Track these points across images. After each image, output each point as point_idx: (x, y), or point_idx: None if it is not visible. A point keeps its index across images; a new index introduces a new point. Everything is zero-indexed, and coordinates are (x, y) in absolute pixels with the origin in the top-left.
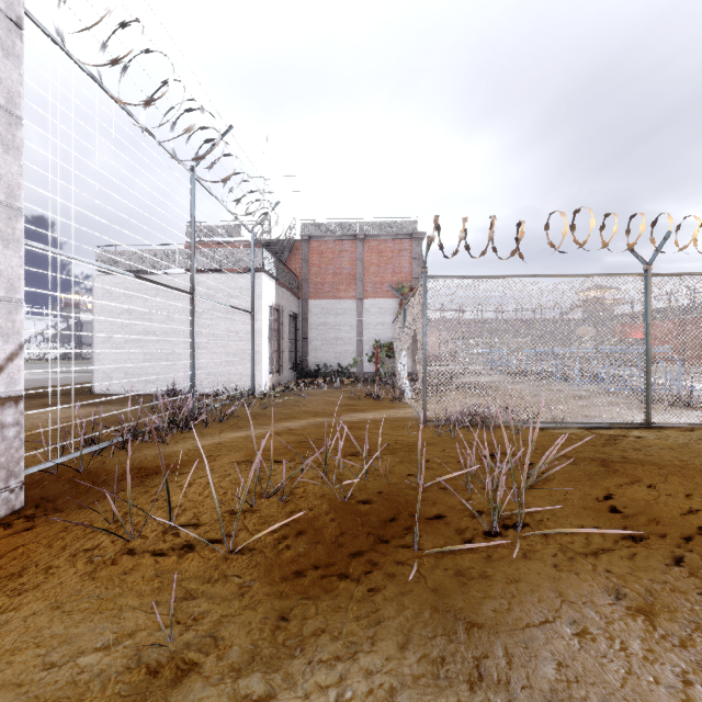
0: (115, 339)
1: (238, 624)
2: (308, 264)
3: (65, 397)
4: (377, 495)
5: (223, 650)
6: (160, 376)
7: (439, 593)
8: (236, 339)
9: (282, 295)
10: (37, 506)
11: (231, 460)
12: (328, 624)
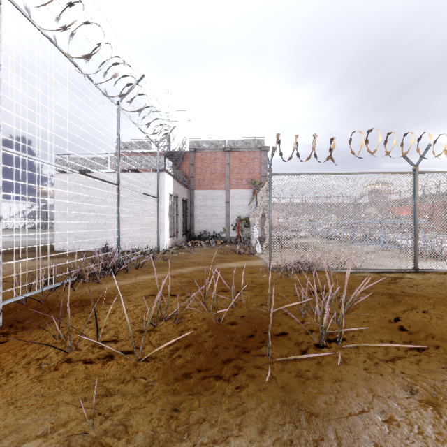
0: (68, 215)
1: (143, 415)
2: (194, 167)
3: (35, 253)
4: (241, 318)
5: (131, 436)
6: (96, 239)
7: (286, 390)
8: (147, 215)
9: (177, 187)
10: (11, 326)
11: (142, 294)
12: (207, 414)
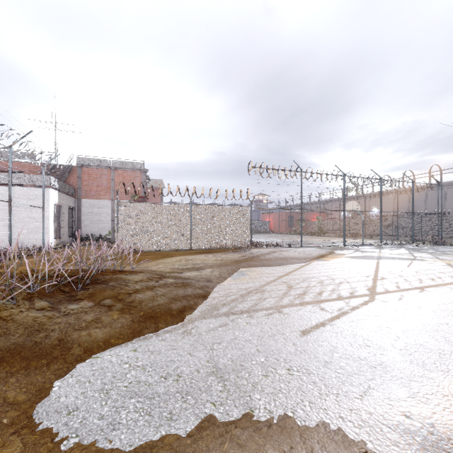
0: None
1: None
2: (81, 180)
3: None
4: None
5: None
6: None
7: None
8: (33, 221)
9: (63, 198)
10: None
11: None
12: None
